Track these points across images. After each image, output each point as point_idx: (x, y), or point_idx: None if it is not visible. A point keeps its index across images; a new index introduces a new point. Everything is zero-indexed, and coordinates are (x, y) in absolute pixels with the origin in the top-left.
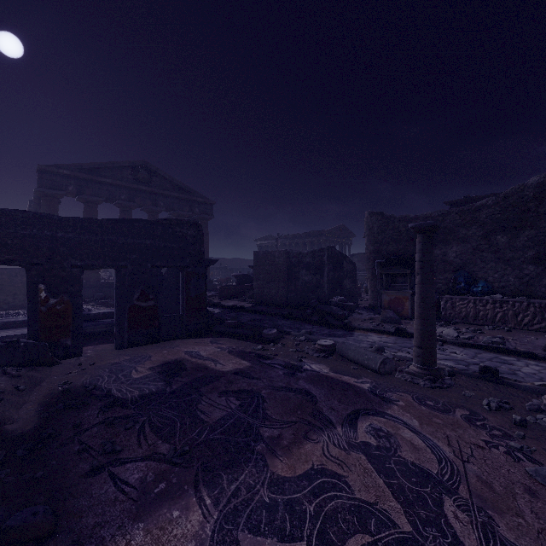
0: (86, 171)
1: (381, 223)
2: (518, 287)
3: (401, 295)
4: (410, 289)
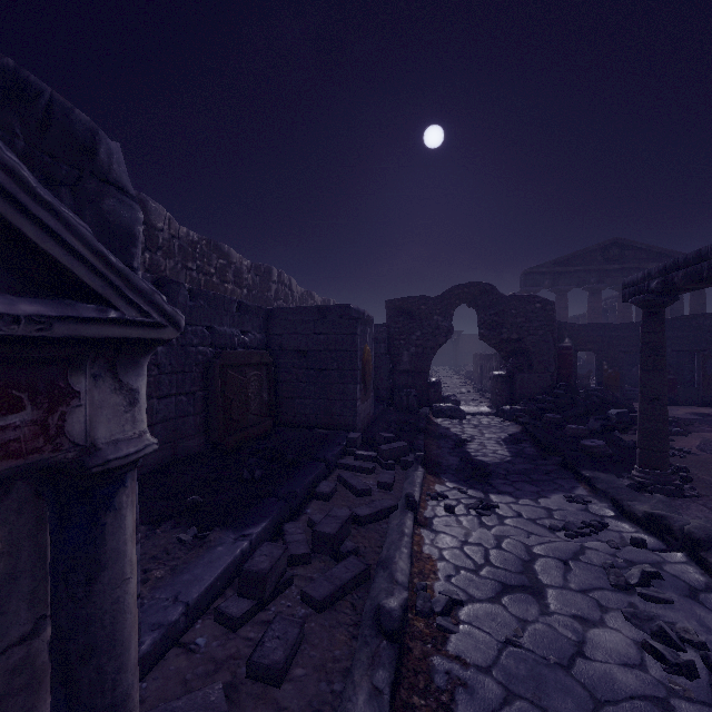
0: (559, 264)
1: None
2: None
3: None
4: None
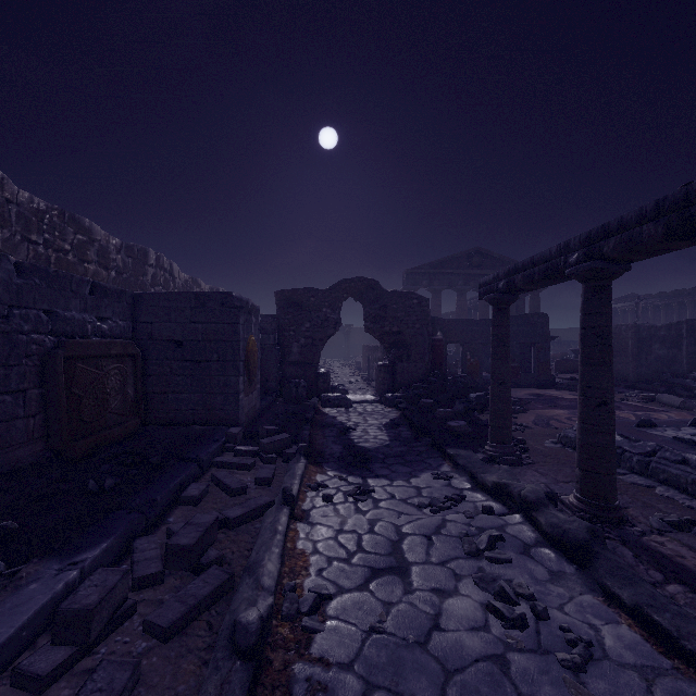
0: (434, 267)
1: None
2: None
3: None
4: None
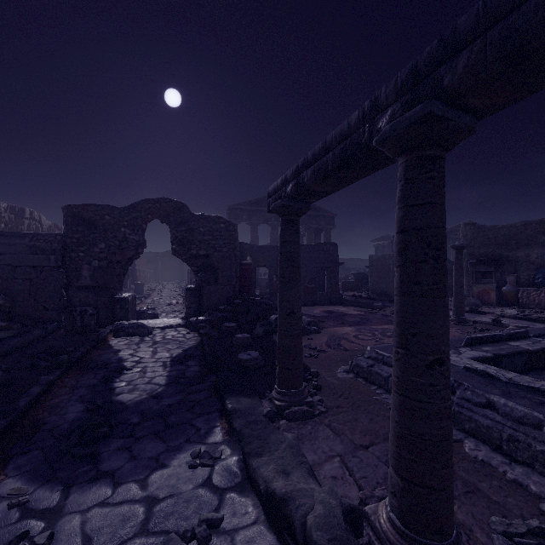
0: (252, 204)
1: (473, 231)
2: None
3: (487, 288)
4: (496, 283)
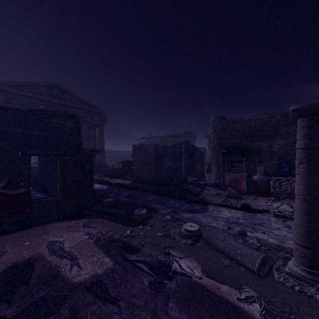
0: (12, 86)
1: (223, 124)
2: None
3: (239, 176)
4: (245, 172)
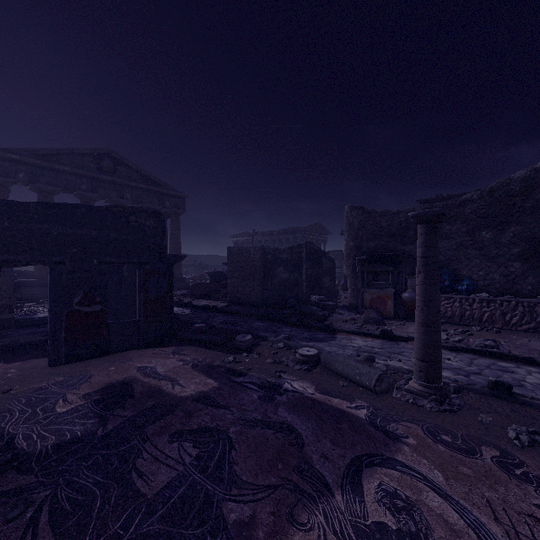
0: (40, 156)
1: (362, 217)
2: (503, 285)
3: (383, 294)
4: (393, 287)
